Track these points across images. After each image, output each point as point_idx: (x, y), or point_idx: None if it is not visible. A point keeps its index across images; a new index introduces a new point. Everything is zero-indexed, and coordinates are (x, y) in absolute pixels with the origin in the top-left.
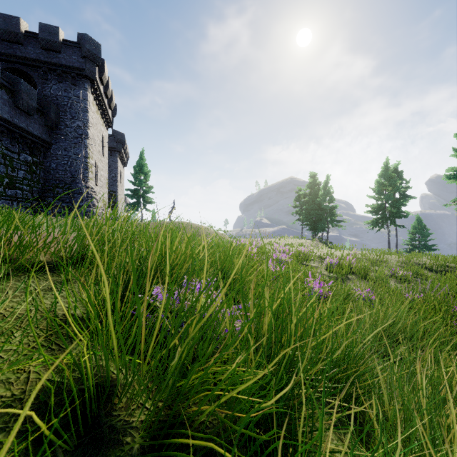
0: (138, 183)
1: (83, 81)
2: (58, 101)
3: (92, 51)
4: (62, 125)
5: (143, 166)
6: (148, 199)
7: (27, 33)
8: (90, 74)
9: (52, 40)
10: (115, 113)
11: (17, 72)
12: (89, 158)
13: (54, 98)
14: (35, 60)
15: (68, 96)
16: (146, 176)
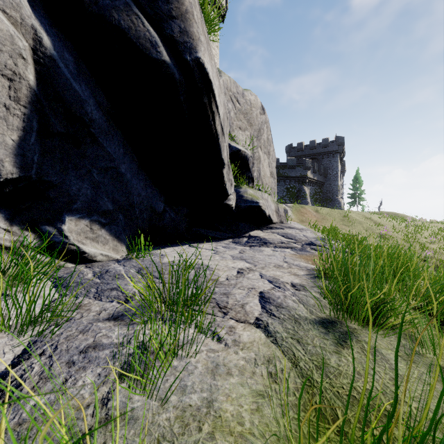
0: (355, 190)
1: (336, 155)
2: (327, 165)
3: (341, 142)
4: (328, 174)
5: (358, 179)
6: (362, 198)
7: (317, 144)
8: (339, 151)
9: (326, 144)
10: (344, 155)
11: (312, 158)
12: (339, 185)
13: (325, 164)
14: (319, 153)
15: (330, 162)
16: (360, 184)
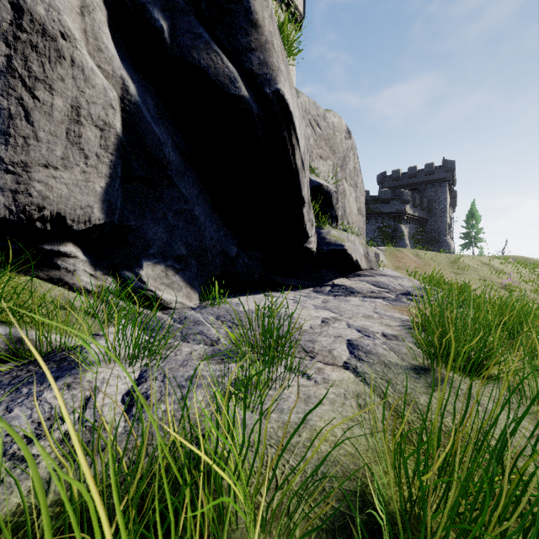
0: (469, 228)
1: (444, 184)
2: (431, 197)
3: (450, 167)
4: (433, 209)
5: (474, 213)
6: (479, 239)
7: (418, 171)
8: (448, 179)
9: (430, 170)
10: (454, 184)
11: (412, 189)
12: (447, 223)
13: (430, 196)
14: (422, 182)
15: (436, 193)
16: (476, 221)
